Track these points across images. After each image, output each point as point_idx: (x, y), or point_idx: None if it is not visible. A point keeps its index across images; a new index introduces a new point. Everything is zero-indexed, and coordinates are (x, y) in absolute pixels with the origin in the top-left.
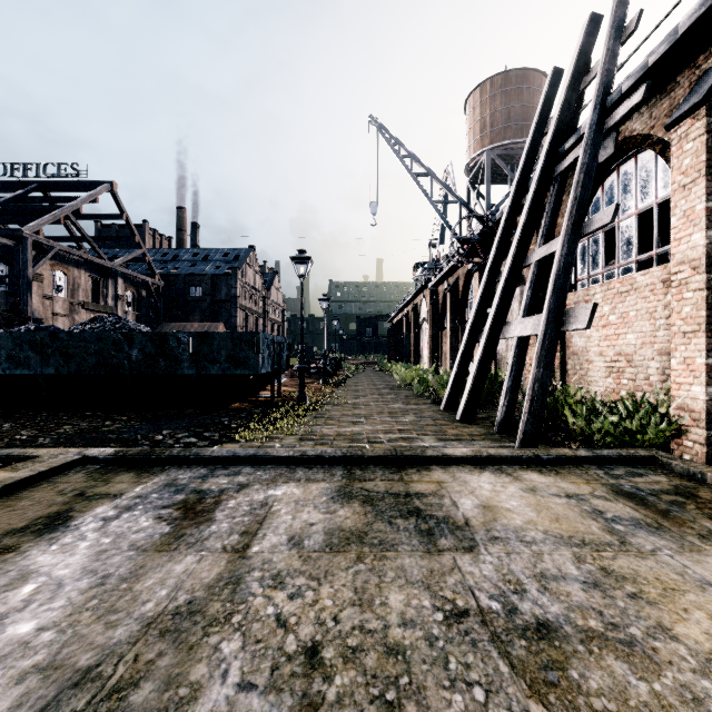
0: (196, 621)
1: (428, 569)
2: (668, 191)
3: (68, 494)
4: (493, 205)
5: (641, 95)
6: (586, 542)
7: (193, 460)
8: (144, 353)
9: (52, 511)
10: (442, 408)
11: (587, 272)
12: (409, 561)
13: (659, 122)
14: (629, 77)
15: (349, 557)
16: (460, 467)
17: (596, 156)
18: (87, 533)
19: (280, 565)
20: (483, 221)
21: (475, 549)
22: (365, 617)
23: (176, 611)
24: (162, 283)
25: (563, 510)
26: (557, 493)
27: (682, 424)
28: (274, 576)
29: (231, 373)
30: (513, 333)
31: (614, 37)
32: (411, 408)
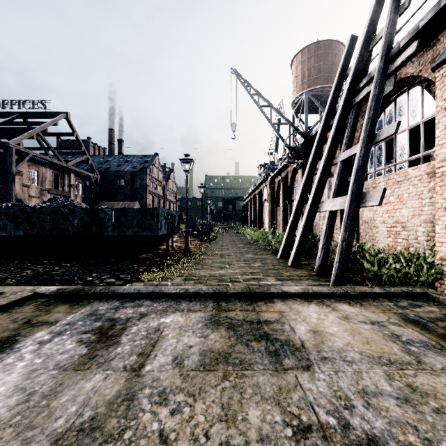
0: (95, 437)
1: (277, 386)
2: (430, 114)
3: (19, 322)
4: (309, 127)
5: (414, 47)
6: (392, 361)
7: (110, 295)
8: (82, 221)
9: (4, 335)
10: (278, 257)
11: (374, 168)
12: (263, 378)
13: (425, 67)
14: (405, 36)
15: (218, 375)
16: (294, 300)
17: (383, 90)
18: (25, 354)
19: (166, 383)
20: (304, 136)
21: (311, 367)
22: (230, 433)
23: (80, 427)
24: (99, 176)
25: (370, 334)
26: (364, 320)
27: (444, 270)
28: (160, 393)
29: (140, 234)
30: (326, 208)
31: (394, 11)
32: (258, 257)
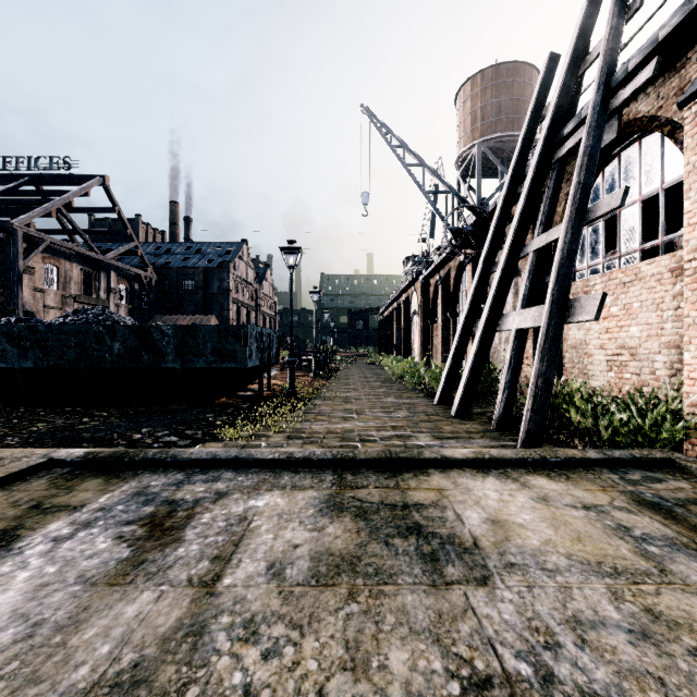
0: None
1: (436, 610)
2: (675, 176)
3: (22, 506)
4: (483, 198)
5: (651, 71)
6: (619, 570)
7: (169, 463)
8: (126, 346)
9: None
10: (435, 403)
11: (586, 262)
12: (412, 599)
13: (667, 102)
14: (636, 54)
15: (339, 594)
16: (460, 471)
17: (601, 138)
18: (30, 559)
19: (255, 606)
20: (476, 212)
21: (489, 580)
22: (359, 690)
23: (115, 680)
24: (155, 276)
25: (583, 525)
26: (573, 503)
27: None
28: (246, 623)
29: (218, 367)
30: (511, 325)
31: (618, 15)
32: (403, 403)
